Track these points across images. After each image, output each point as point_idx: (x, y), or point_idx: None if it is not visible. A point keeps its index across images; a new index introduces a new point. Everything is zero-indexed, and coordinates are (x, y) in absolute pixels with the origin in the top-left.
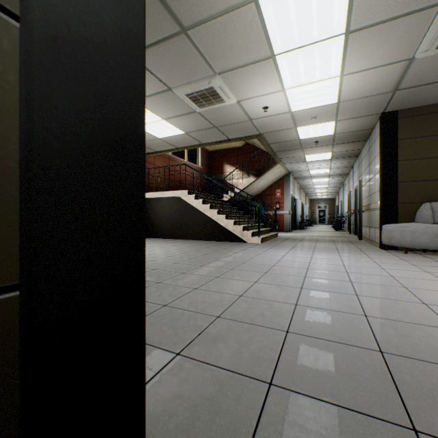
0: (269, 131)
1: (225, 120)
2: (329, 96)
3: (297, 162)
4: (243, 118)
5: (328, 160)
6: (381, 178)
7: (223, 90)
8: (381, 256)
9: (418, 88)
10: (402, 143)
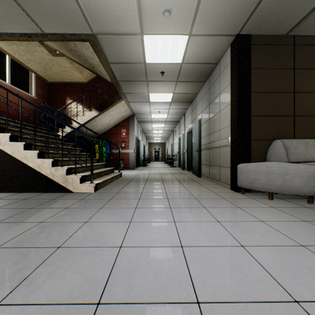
0: (105, 30)
1: None
2: None
3: (141, 102)
4: None
5: (168, 103)
6: (236, 110)
7: None
8: (268, 214)
9: None
10: (254, 72)
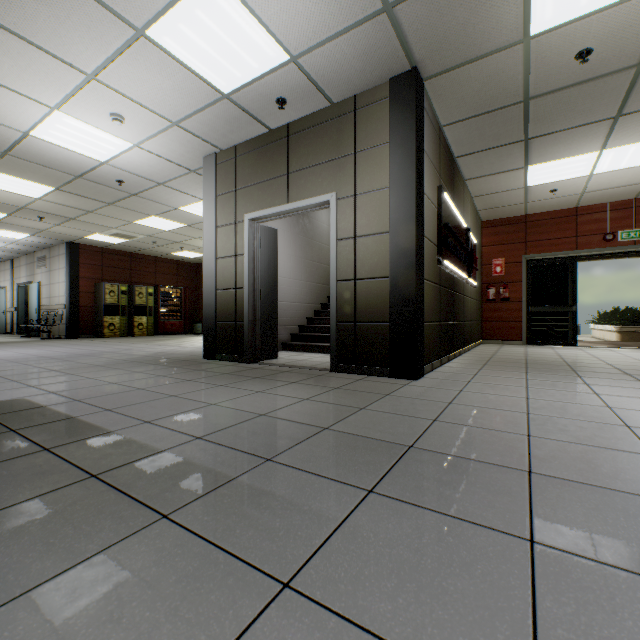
0: None
1: None
2: None
3: None
4: None
5: None
6: None
7: None
8: None
9: None
10: None
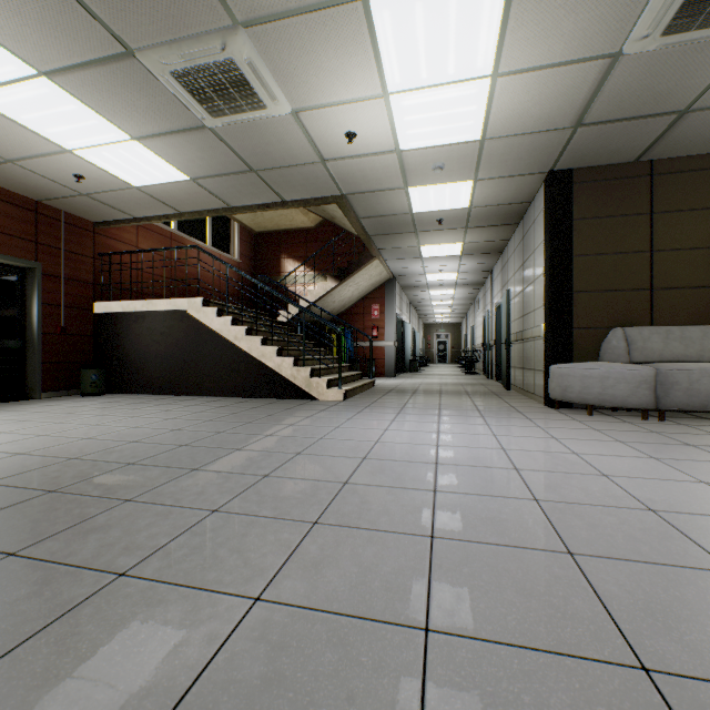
0: (359, 190)
1: (272, 155)
2: (468, 124)
3: (407, 258)
4: (309, 156)
5: (457, 257)
6: (548, 284)
7: (259, 75)
8: (557, 424)
9: (612, 126)
10: (579, 225)
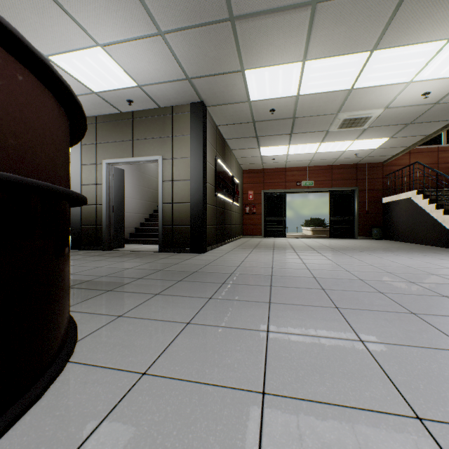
0: None
1: (405, 117)
2: None
3: None
4: (423, 107)
5: None
6: None
7: (355, 115)
8: None
9: None
10: None
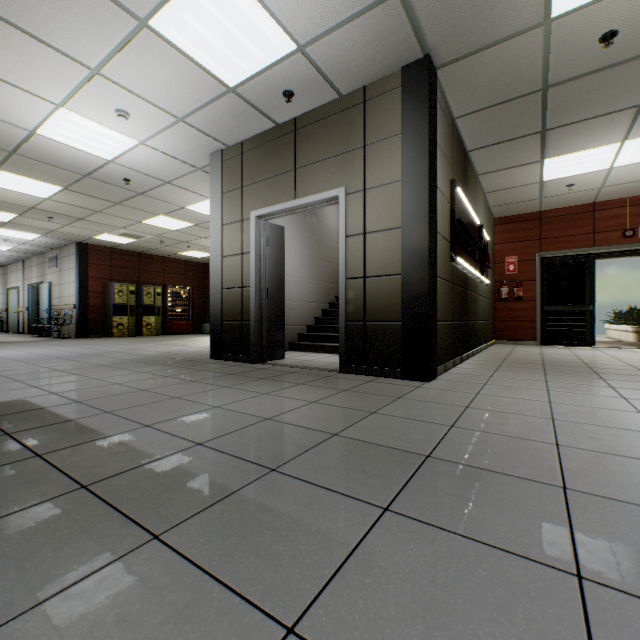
0: None
1: None
2: None
3: None
4: None
5: None
6: None
7: None
8: None
9: None
10: None
